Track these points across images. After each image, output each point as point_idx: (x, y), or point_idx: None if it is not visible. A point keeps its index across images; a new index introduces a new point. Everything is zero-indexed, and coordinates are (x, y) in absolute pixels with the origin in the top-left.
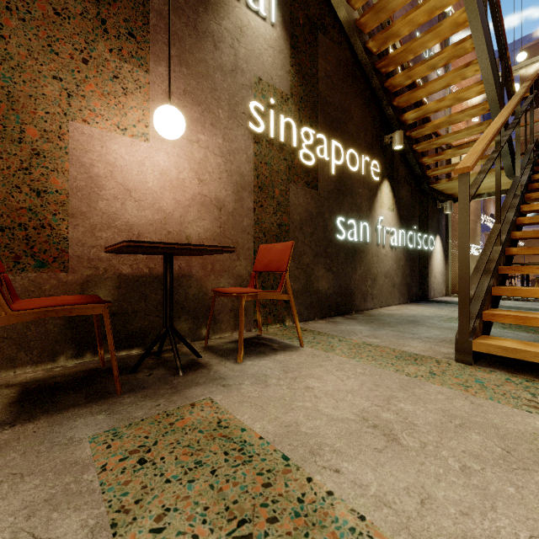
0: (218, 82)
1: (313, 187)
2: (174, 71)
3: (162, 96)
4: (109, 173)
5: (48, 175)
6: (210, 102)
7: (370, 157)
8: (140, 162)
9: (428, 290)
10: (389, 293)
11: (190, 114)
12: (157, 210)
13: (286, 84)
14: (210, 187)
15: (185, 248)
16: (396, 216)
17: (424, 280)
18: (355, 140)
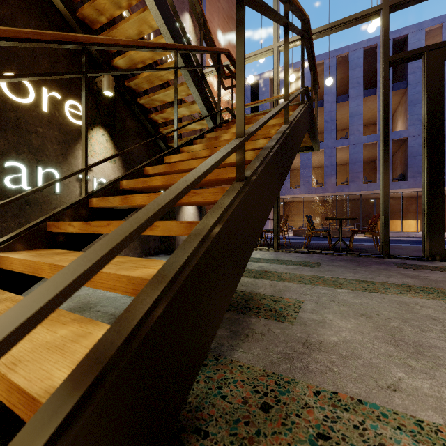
0: None
1: None
2: None
3: None
4: None
5: None
6: None
7: (64, 94)
8: None
9: (175, 242)
10: None
11: None
12: None
13: None
14: None
15: None
16: (120, 169)
17: None
18: (28, 66)
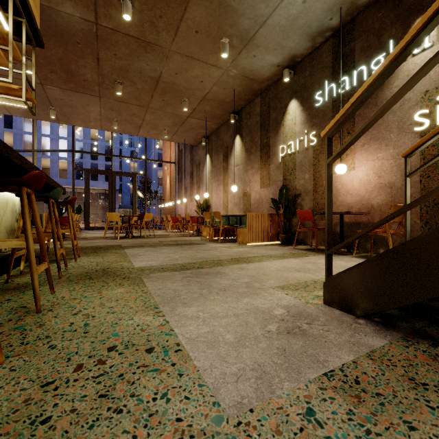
0: (390, 120)
1: None
2: (365, 133)
3: (360, 148)
4: (341, 187)
5: None
6: (385, 134)
7: None
8: (351, 179)
9: None
10: None
11: (373, 147)
12: (358, 196)
13: None
14: (385, 178)
15: None
16: None
17: None
18: None
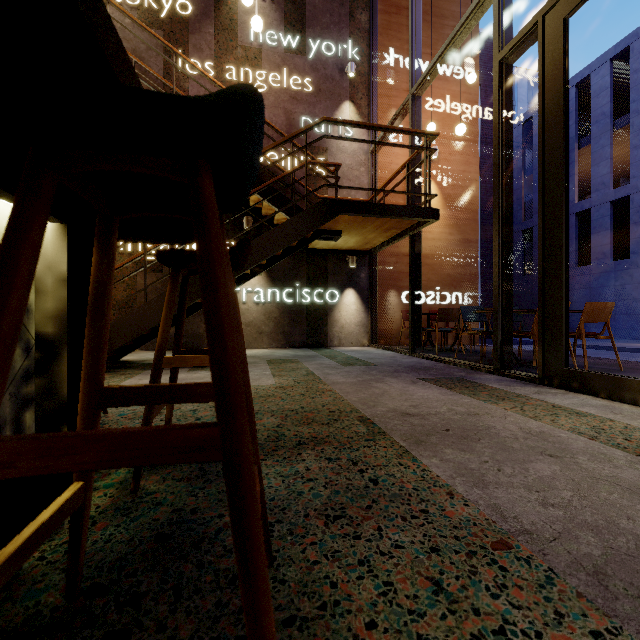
0: None
1: (159, 271)
2: None
3: None
4: None
5: None
6: None
7: None
8: None
9: (327, 338)
10: (253, 338)
11: None
12: None
13: None
14: None
15: None
16: (265, 278)
17: (318, 329)
18: None
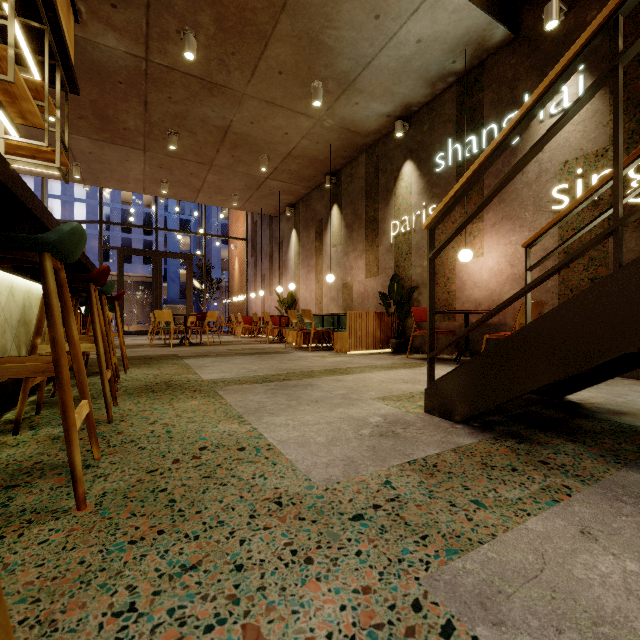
0: (525, 195)
1: None
2: (496, 210)
3: (490, 228)
4: (468, 278)
5: (450, 285)
6: (519, 212)
7: None
8: (480, 268)
9: None
10: None
11: (505, 228)
12: (488, 290)
13: (604, 138)
14: (519, 267)
15: (450, 312)
16: None
17: None
18: None
